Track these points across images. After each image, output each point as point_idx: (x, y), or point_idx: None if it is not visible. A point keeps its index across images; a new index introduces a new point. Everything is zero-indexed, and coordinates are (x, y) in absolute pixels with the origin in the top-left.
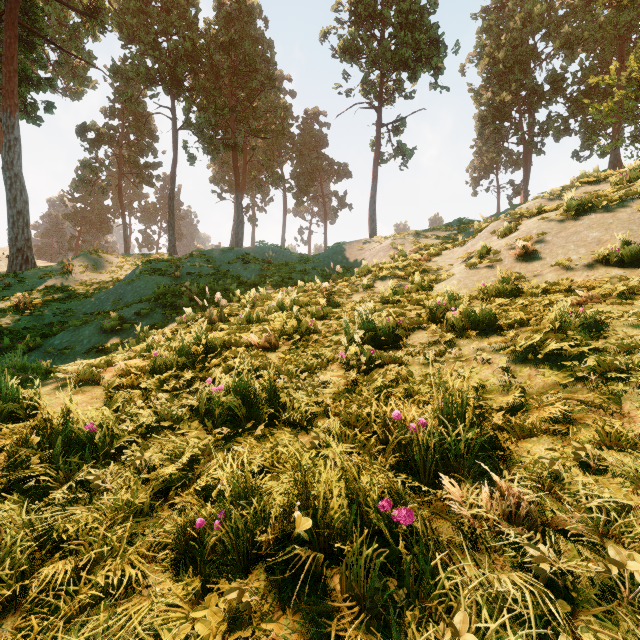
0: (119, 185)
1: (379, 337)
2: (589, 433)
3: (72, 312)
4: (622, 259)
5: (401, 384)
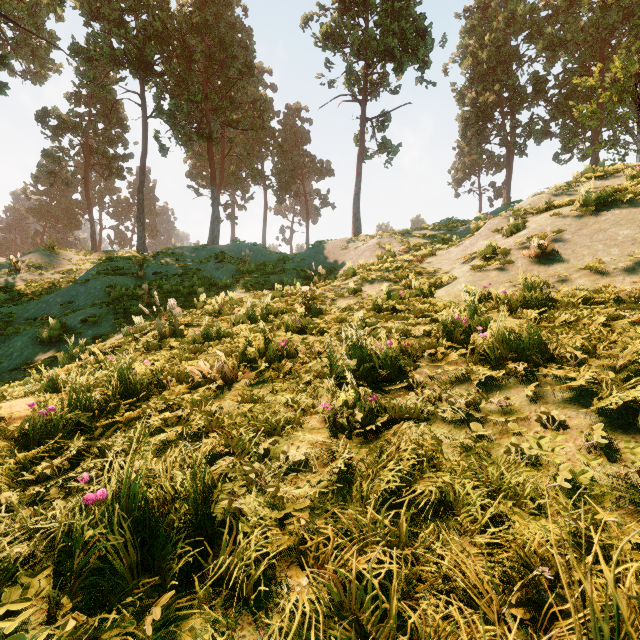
0: (85, 177)
1: (379, 370)
2: None
3: (12, 317)
4: None
5: (427, 471)
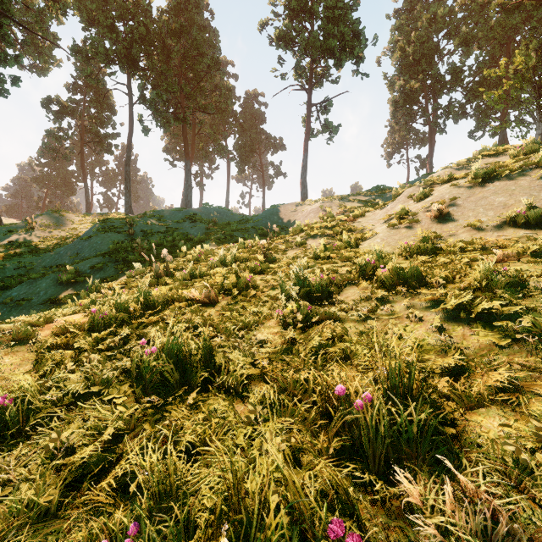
0: (81, 152)
1: (314, 293)
2: (540, 404)
3: (32, 265)
4: (528, 221)
5: (337, 343)
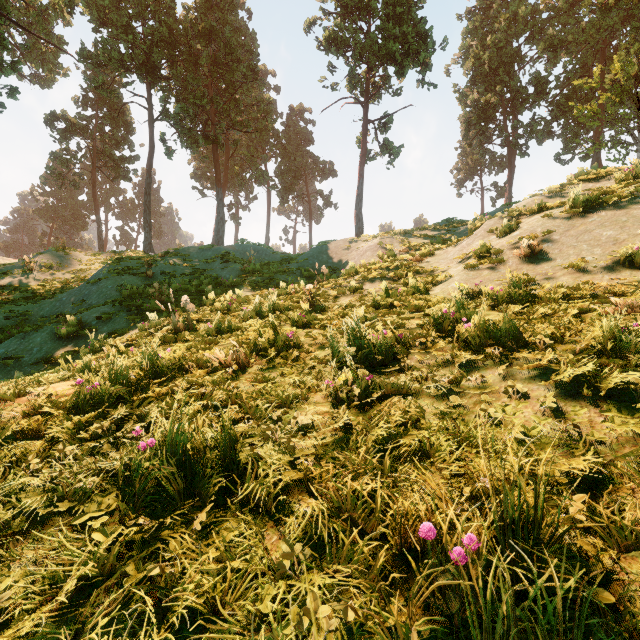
0: (92, 179)
1: (375, 355)
2: None
3: (28, 315)
4: None
5: (411, 430)
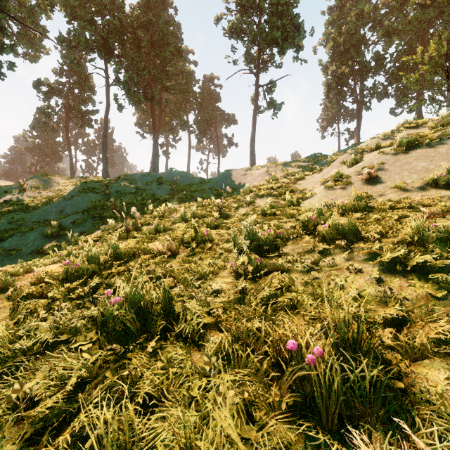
0: (66, 126)
1: (262, 246)
2: None
3: (23, 221)
4: (448, 183)
5: (285, 293)
